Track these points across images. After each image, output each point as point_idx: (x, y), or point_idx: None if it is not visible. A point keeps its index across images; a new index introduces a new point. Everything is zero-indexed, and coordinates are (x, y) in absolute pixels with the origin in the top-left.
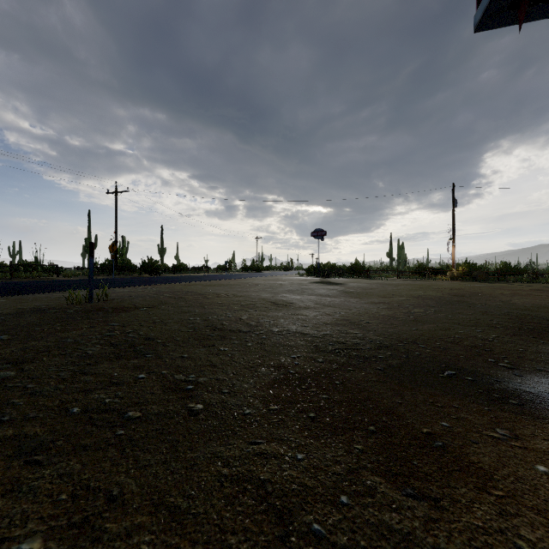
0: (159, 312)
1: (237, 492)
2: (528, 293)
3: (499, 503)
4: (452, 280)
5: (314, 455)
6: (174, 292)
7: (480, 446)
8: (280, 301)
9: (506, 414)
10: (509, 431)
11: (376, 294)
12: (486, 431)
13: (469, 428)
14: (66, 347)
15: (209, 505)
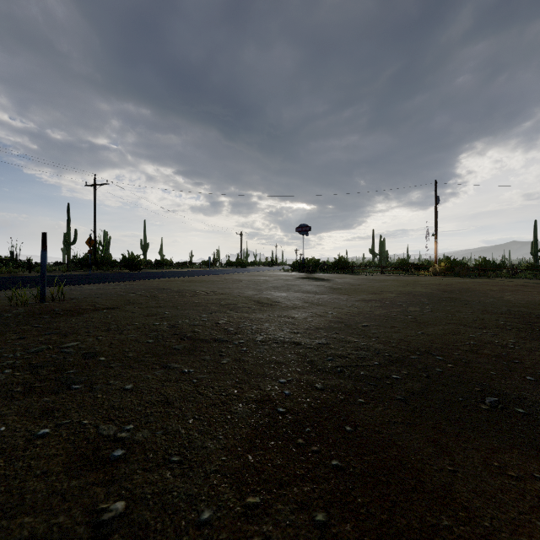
0: (121, 315)
1: None
2: (516, 289)
3: None
4: (435, 275)
5: None
6: (148, 290)
7: None
8: (264, 300)
9: None
10: None
11: (364, 290)
12: None
13: None
14: None
15: None
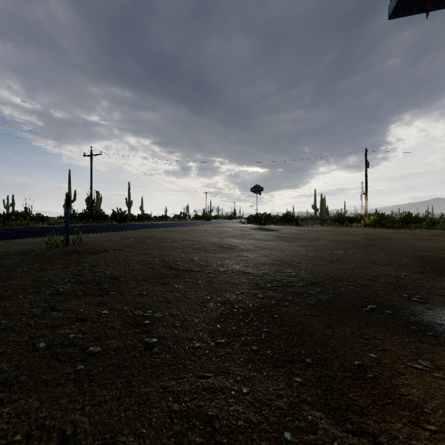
0: (124, 254)
1: (186, 429)
2: (428, 238)
3: (434, 439)
4: (365, 227)
5: (258, 389)
6: (138, 237)
7: (407, 377)
8: (225, 244)
9: (425, 345)
10: (430, 362)
11: (304, 239)
12: (410, 363)
13: (395, 359)
14: (41, 286)
15: (159, 444)
